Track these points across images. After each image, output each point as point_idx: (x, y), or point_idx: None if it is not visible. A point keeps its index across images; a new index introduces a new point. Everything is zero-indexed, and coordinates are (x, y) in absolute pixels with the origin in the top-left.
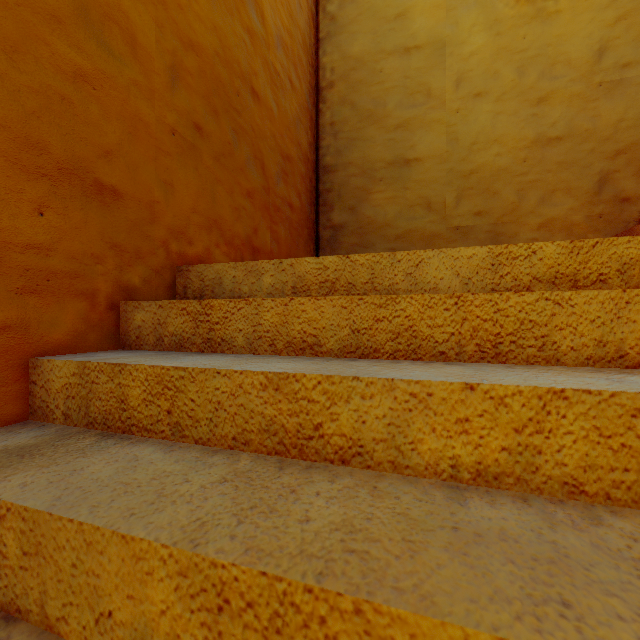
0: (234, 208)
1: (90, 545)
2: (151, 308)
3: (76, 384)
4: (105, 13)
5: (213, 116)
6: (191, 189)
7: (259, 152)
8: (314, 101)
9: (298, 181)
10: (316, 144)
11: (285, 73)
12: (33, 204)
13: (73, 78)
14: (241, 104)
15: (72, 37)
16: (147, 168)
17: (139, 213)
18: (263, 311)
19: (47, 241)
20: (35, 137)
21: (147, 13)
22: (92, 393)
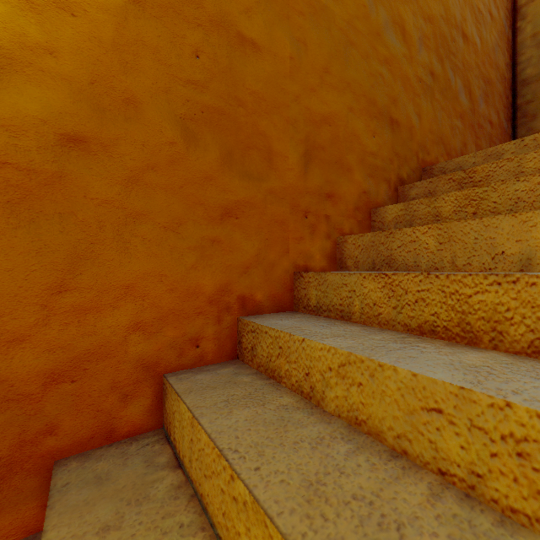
0: (451, 128)
1: (487, 226)
2: (423, 185)
3: (402, 215)
4: (393, 21)
5: (439, 63)
6: (428, 117)
7: (467, 82)
8: (510, 23)
9: (496, 100)
10: (512, 63)
11: (485, 9)
12: (371, 132)
13: (383, 63)
14: (455, 48)
15: (382, 41)
16: (408, 107)
17: (405, 135)
18: (525, 162)
19: (375, 151)
20: (372, 98)
21: (408, 10)
22: (414, 217)
